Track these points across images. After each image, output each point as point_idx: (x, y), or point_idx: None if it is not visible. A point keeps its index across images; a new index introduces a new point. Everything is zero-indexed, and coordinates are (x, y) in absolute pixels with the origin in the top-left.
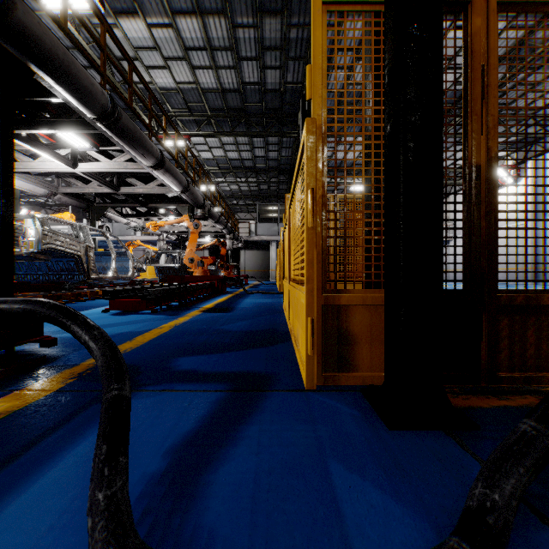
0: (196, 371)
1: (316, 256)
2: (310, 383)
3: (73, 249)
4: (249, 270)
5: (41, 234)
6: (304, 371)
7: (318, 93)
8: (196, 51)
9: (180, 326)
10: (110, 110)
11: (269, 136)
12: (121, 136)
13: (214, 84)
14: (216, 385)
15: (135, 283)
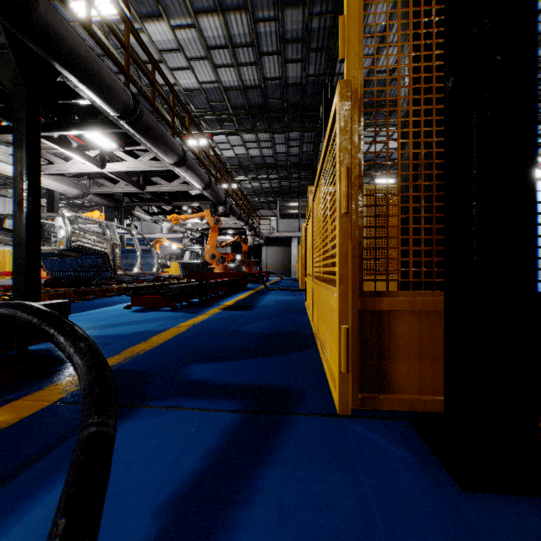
0: (209, 381)
1: (351, 250)
2: (343, 406)
3: (100, 246)
4: (270, 266)
5: (70, 232)
6: (335, 389)
7: (353, 50)
8: (218, 49)
9: (198, 325)
10: (132, 107)
11: (290, 132)
12: (143, 134)
13: (236, 82)
14: (230, 403)
15: (160, 279)
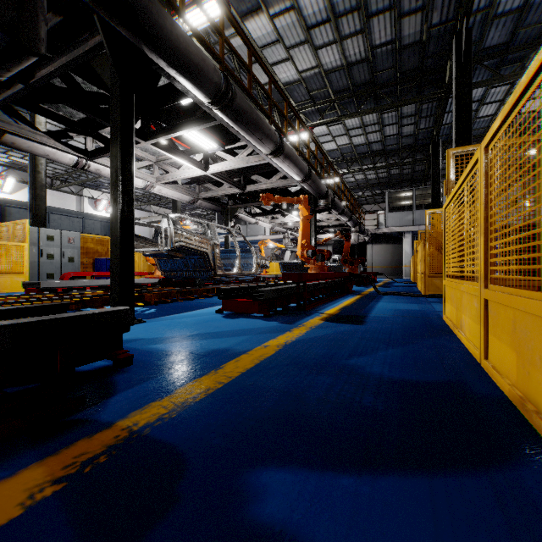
0: None
1: None
2: None
3: (201, 246)
4: (376, 266)
5: (173, 233)
6: None
7: None
8: (319, 27)
9: (291, 345)
10: (223, 89)
11: (405, 105)
12: (237, 121)
13: (338, 61)
14: None
15: (259, 280)
